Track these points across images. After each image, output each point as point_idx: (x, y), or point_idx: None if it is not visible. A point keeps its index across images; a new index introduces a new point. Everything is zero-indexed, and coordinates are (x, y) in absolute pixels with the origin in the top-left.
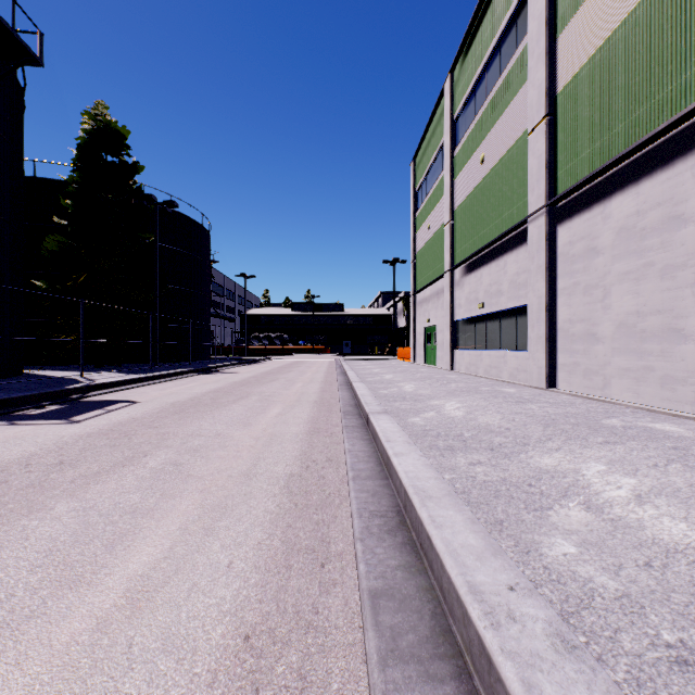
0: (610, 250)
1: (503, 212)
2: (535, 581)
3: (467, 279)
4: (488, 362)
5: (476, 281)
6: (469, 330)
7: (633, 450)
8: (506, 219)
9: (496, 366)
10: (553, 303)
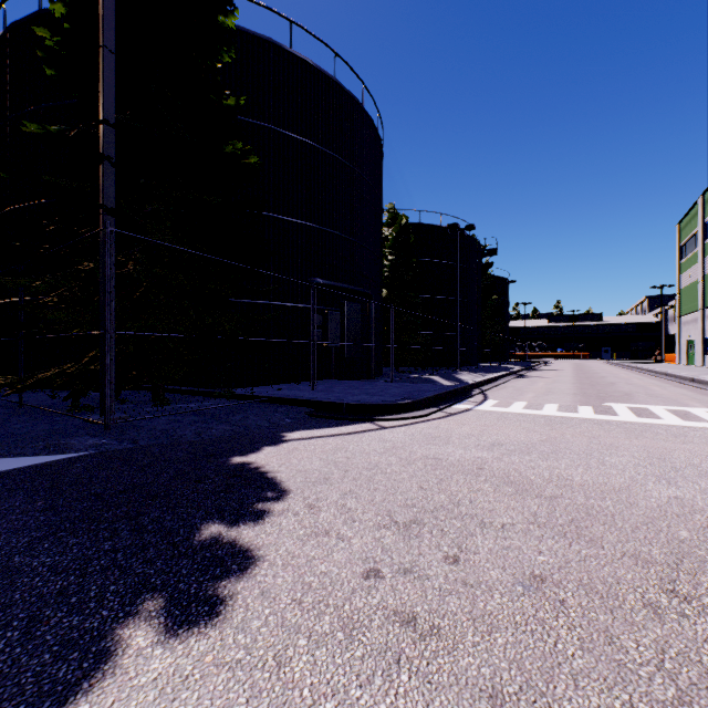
0: None
1: None
2: None
3: None
4: None
5: None
6: None
7: None
8: None
9: None
10: None
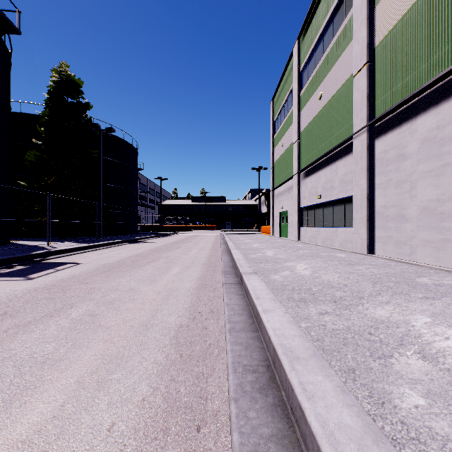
0: (416, 155)
1: (335, 132)
2: (397, 439)
3: (309, 179)
4: (324, 235)
5: (315, 180)
6: (311, 214)
7: (450, 305)
8: (337, 137)
9: (330, 238)
10: (372, 194)
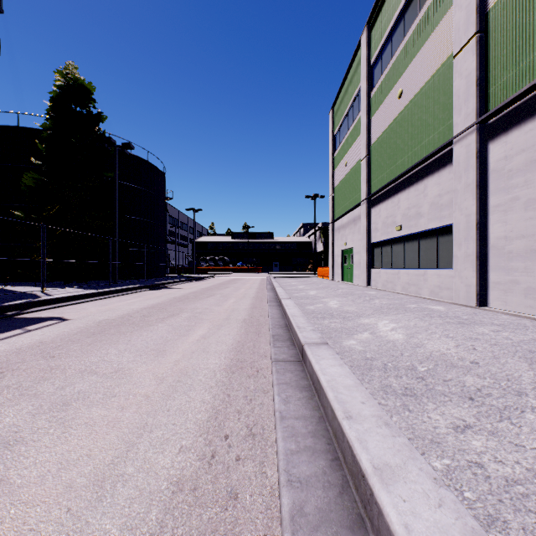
0: None
1: (423, 139)
2: None
3: (384, 205)
4: (406, 279)
5: (393, 206)
6: (386, 251)
7: None
8: (426, 145)
9: (415, 283)
10: (483, 221)
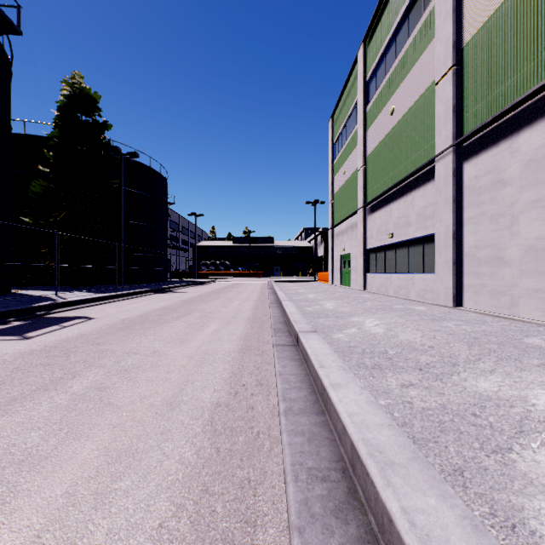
0: (518, 181)
1: (411, 154)
2: None
3: (378, 214)
4: (397, 283)
5: (386, 215)
6: (380, 257)
7: None
8: (414, 161)
9: (405, 287)
10: (459, 231)
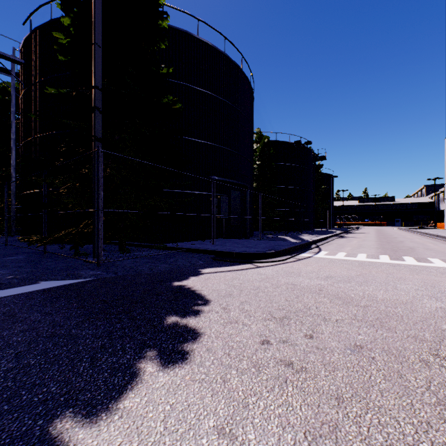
0: None
1: None
2: None
3: None
4: None
5: None
6: None
7: None
8: None
9: None
10: None
